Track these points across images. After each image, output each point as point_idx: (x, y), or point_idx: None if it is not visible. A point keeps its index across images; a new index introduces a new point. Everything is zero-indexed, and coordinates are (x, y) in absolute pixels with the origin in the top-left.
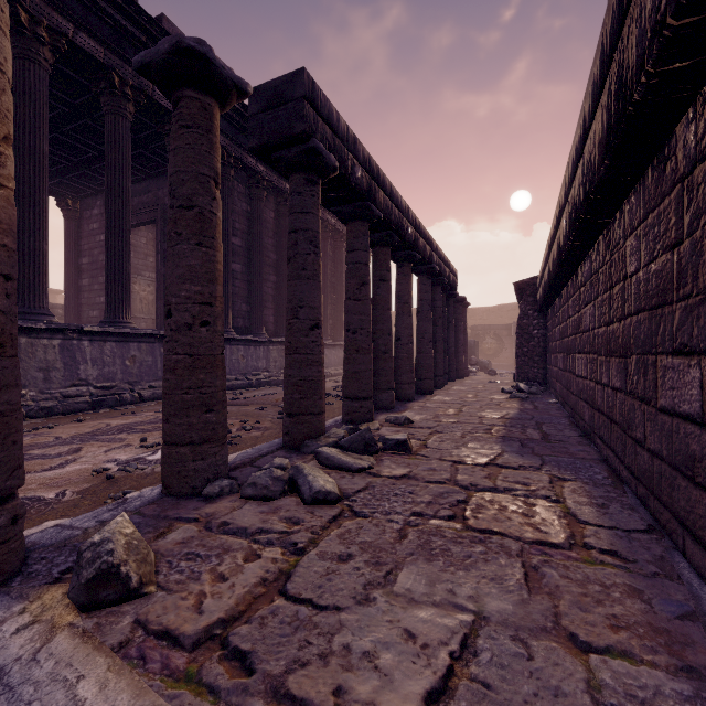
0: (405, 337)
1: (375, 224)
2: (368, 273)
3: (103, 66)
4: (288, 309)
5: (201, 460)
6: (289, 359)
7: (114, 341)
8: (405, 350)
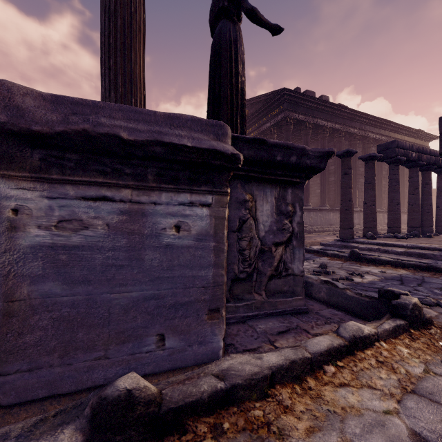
0: (441, 206)
1: (422, 165)
2: (418, 184)
3: (303, 121)
4: (389, 200)
5: (373, 231)
6: (389, 213)
7: (306, 211)
8: (441, 211)
